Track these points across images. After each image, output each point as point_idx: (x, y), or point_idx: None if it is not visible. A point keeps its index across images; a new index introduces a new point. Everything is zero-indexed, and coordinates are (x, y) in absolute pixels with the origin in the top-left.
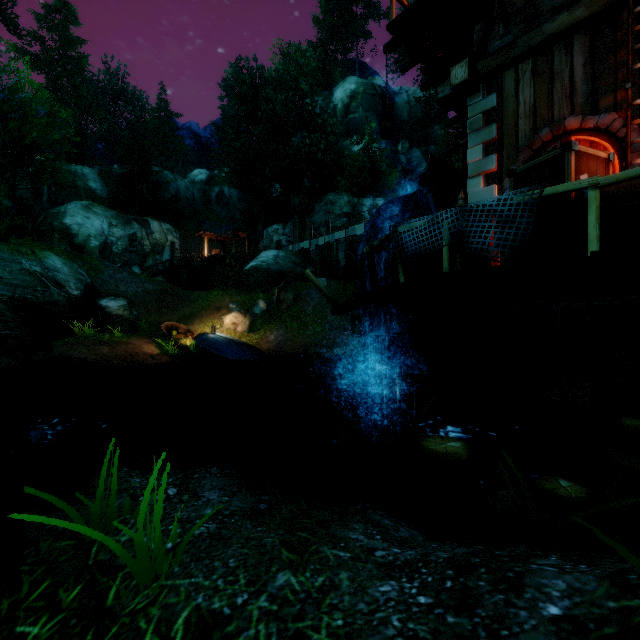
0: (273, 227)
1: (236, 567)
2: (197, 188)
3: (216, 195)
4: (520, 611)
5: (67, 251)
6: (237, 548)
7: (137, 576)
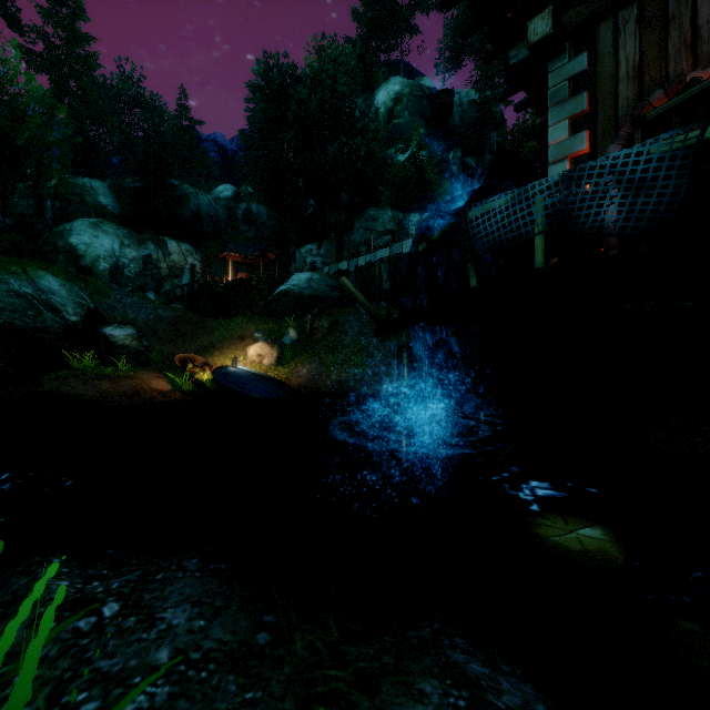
0: (306, 247)
1: None
2: (221, 205)
3: (243, 212)
4: None
5: (67, 271)
6: None
7: None
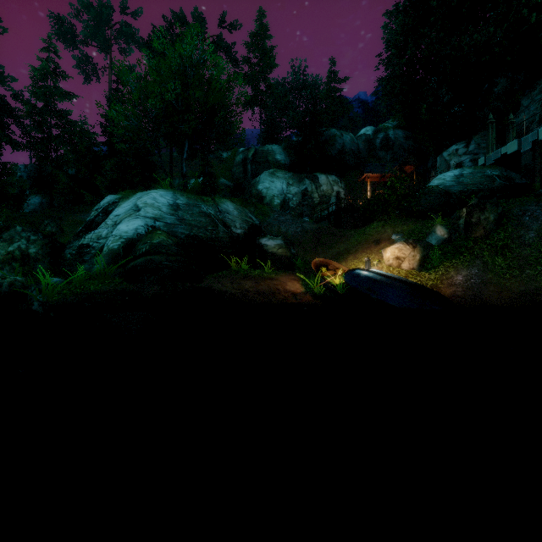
0: (450, 149)
1: None
2: (362, 140)
3: (380, 141)
4: None
5: (243, 200)
6: None
7: None
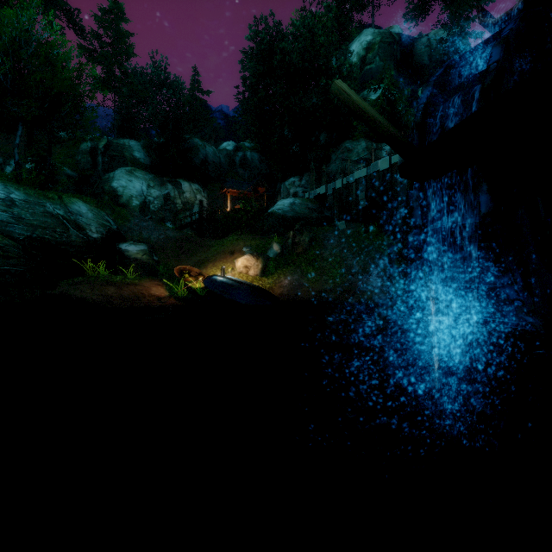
0: (290, 180)
1: None
2: (223, 154)
3: (240, 159)
4: None
5: (98, 201)
6: None
7: None
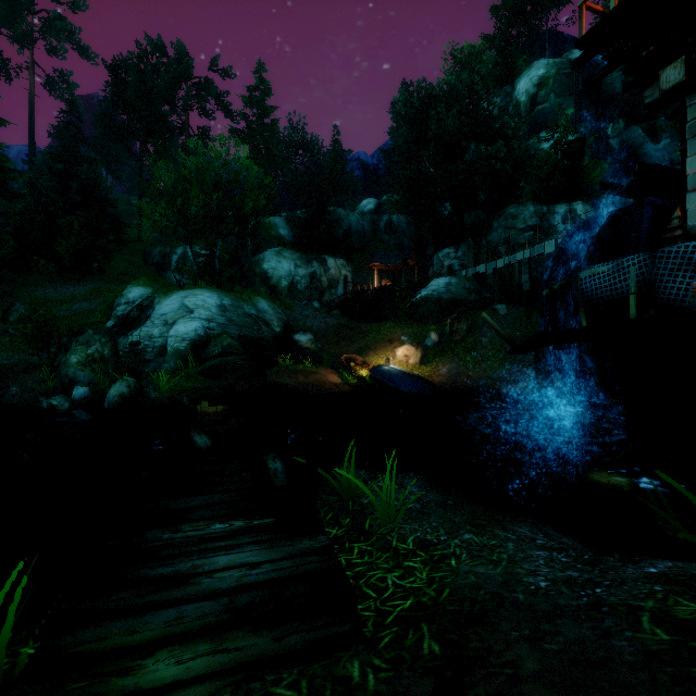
0: (444, 251)
1: (437, 526)
2: (366, 220)
3: (384, 224)
4: (629, 568)
5: (269, 294)
6: (436, 519)
7: (380, 518)
